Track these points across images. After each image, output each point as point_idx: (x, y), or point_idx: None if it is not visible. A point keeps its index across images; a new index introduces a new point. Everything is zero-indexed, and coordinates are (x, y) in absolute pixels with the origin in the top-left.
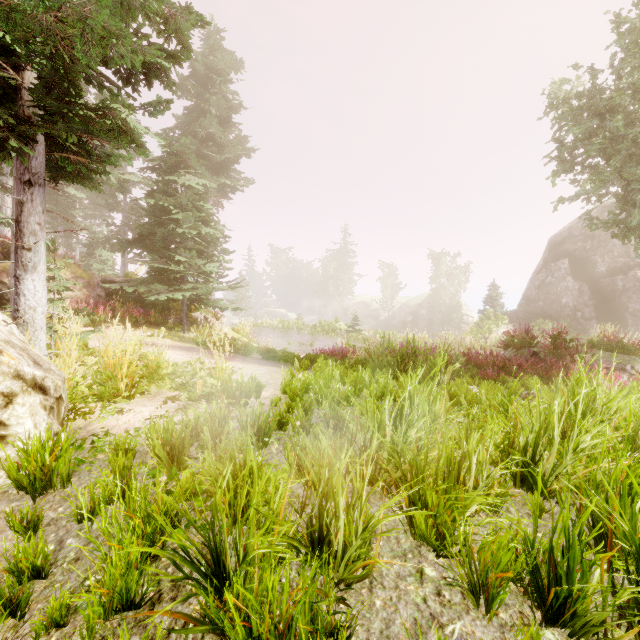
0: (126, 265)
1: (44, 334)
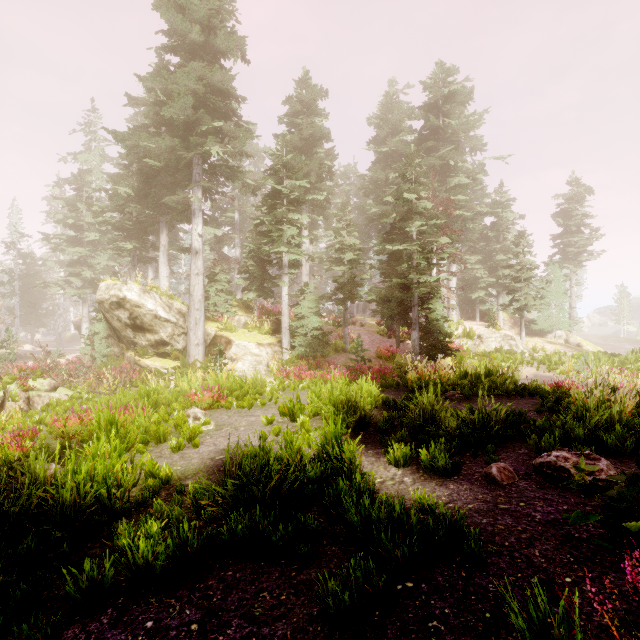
0: None
1: (524, 341)
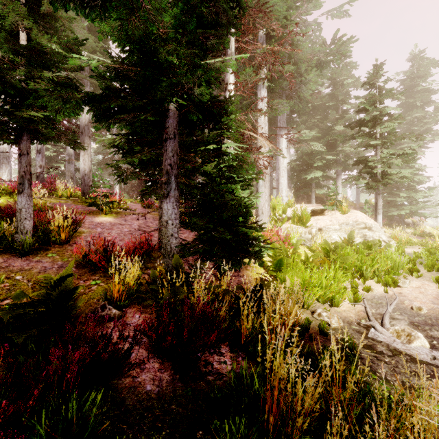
0: (358, 194)
1: None
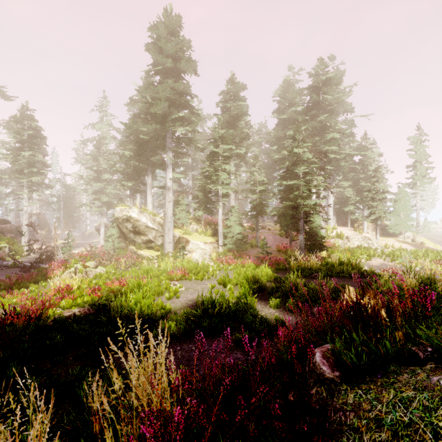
0: None
1: (378, 241)
